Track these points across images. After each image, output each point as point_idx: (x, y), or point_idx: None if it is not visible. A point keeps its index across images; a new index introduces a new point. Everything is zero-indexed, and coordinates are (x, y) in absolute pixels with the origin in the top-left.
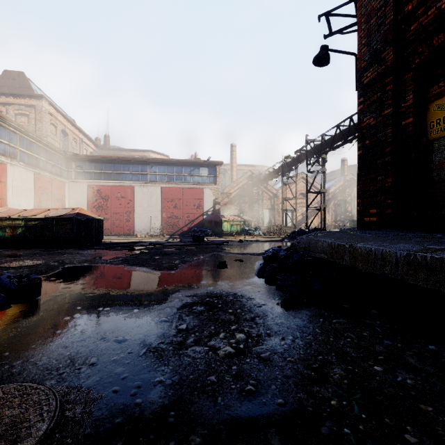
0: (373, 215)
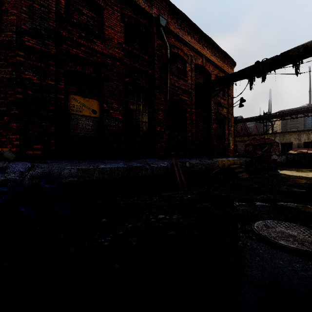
0: (38, 150)
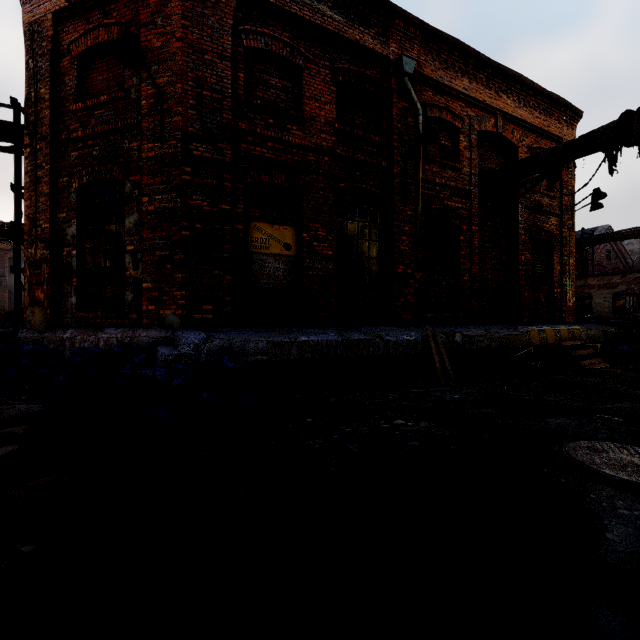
0: (209, 312)
